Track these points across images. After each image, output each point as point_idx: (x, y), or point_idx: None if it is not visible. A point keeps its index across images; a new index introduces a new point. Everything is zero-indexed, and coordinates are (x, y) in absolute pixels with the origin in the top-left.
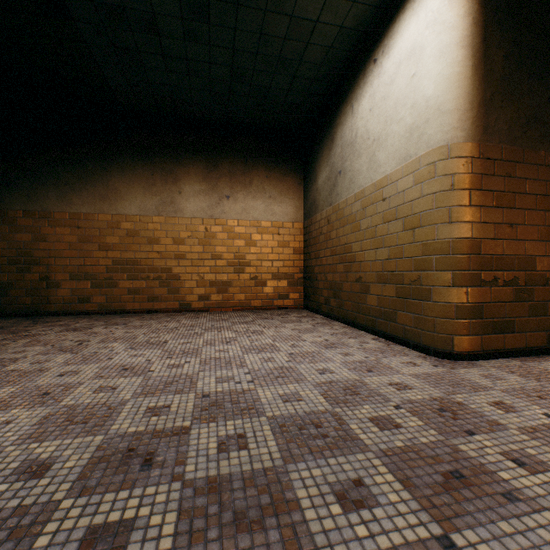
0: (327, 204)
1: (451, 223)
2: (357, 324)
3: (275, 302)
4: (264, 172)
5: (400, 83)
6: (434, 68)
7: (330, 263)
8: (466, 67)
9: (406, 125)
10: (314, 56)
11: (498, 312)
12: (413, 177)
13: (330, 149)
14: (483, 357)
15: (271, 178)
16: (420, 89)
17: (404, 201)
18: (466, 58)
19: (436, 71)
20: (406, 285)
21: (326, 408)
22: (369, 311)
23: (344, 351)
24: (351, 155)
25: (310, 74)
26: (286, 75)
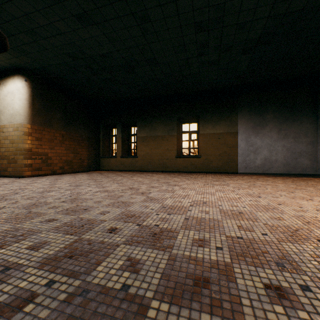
0: None
1: (23, 143)
2: None
3: None
4: None
5: (9, 99)
6: (19, 102)
7: None
8: (27, 105)
9: (11, 112)
10: None
11: (38, 165)
12: (13, 129)
13: None
14: (33, 176)
15: None
16: (15, 105)
17: (10, 135)
18: (27, 103)
19: (19, 103)
20: (11, 160)
21: None
22: None
23: None
24: None
25: None
26: None
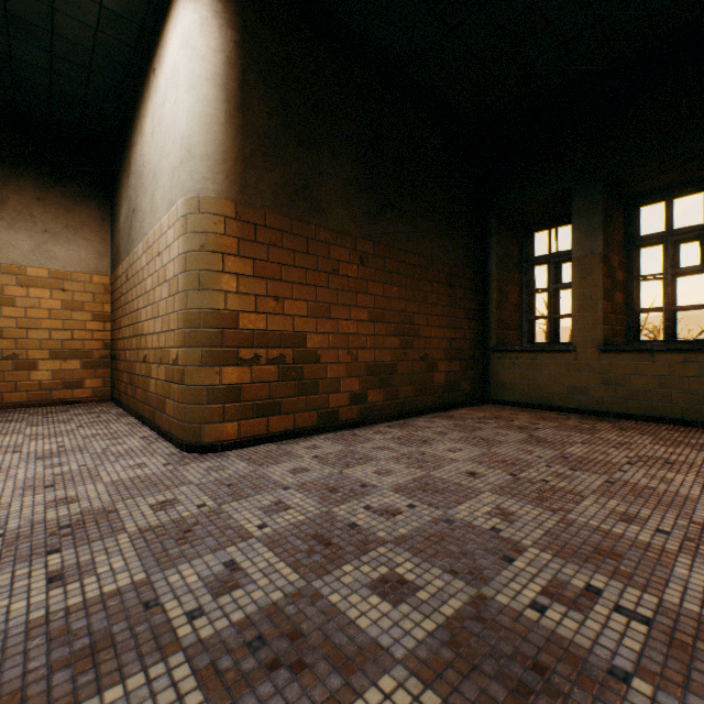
0: (127, 254)
1: (202, 291)
2: (145, 418)
3: (56, 394)
4: (33, 190)
5: (168, 109)
6: (187, 100)
7: (128, 335)
8: (219, 110)
9: (171, 163)
10: (74, 32)
11: (262, 393)
12: (175, 230)
13: (128, 176)
14: (242, 445)
15: (49, 202)
16: (178, 122)
17: (170, 259)
18: (219, 100)
19: (189, 105)
20: (171, 365)
21: None
22: (151, 400)
23: (61, 461)
24: (141, 189)
25: (80, 59)
26: (35, 45)
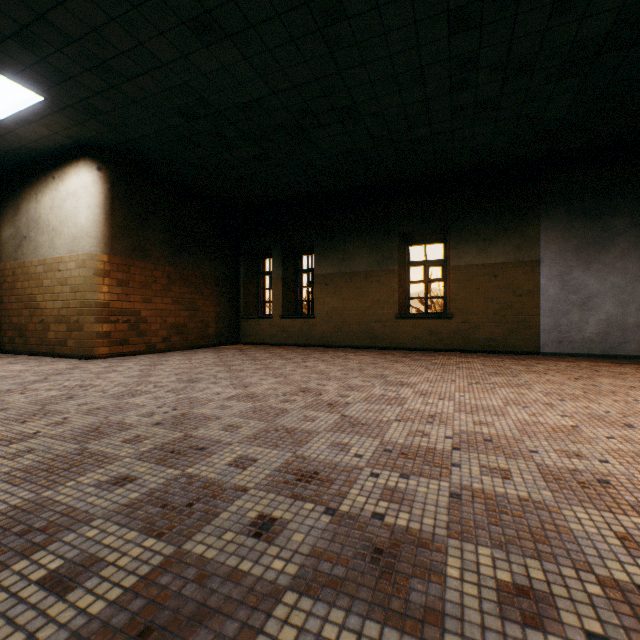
0: (14, 259)
1: (94, 292)
2: (42, 353)
3: None
4: None
5: (70, 206)
6: (86, 212)
7: (16, 308)
8: (102, 218)
9: (73, 233)
10: None
11: (121, 335)
12: (77, 264)
13: (16, 213)
14: (112, 357)
15: None
16: (80, 218)
17: (72, 275)
18: (102, 214)
19: (87, 214)
20: (73, 324)
21: (9, 374)
22: (50, 342)
23: (25, 364)
24: (37, 230)
25: None
26: None
